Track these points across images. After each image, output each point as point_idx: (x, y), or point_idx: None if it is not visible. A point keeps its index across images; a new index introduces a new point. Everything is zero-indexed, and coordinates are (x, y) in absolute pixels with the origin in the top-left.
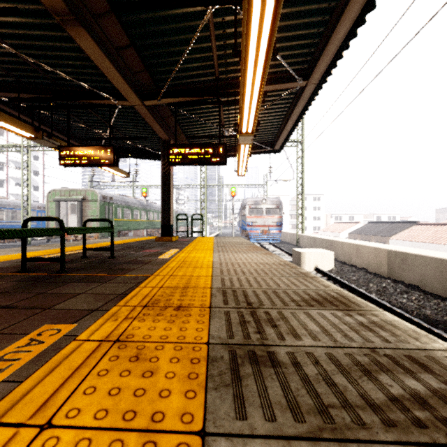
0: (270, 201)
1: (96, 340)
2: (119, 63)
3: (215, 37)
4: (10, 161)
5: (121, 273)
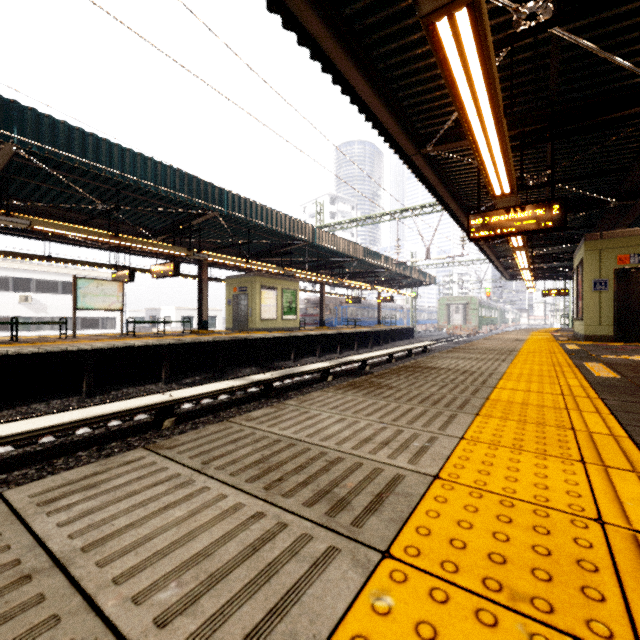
0: None
1: None
2: None
3: None
4: None
5: None
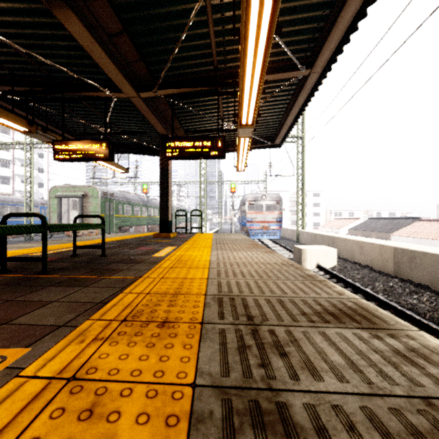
0: (270, 197)
1: (44, 377)
2: (113, 51)
3: (213, 21)
4: (16, 159)
5: (108, 274)
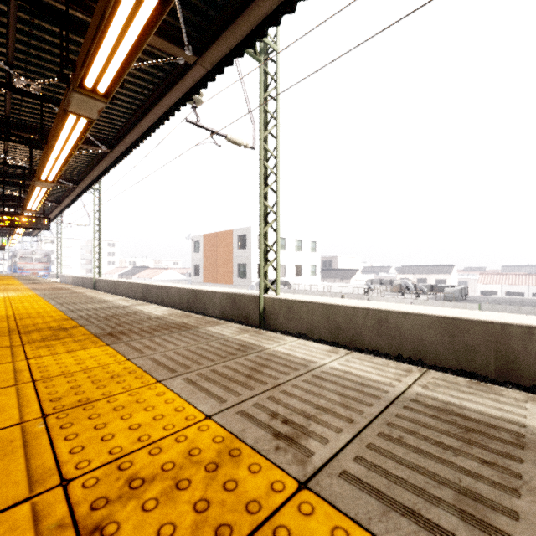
0: (40, 253)
1: None
2: None
3: None
4: None
5: None
